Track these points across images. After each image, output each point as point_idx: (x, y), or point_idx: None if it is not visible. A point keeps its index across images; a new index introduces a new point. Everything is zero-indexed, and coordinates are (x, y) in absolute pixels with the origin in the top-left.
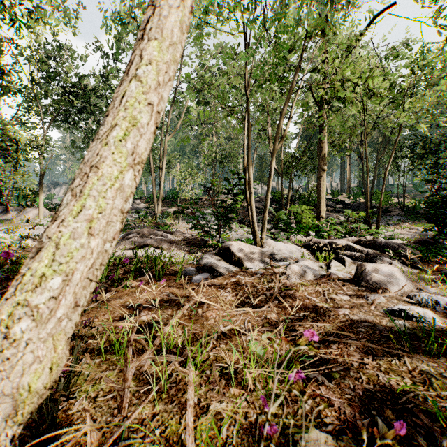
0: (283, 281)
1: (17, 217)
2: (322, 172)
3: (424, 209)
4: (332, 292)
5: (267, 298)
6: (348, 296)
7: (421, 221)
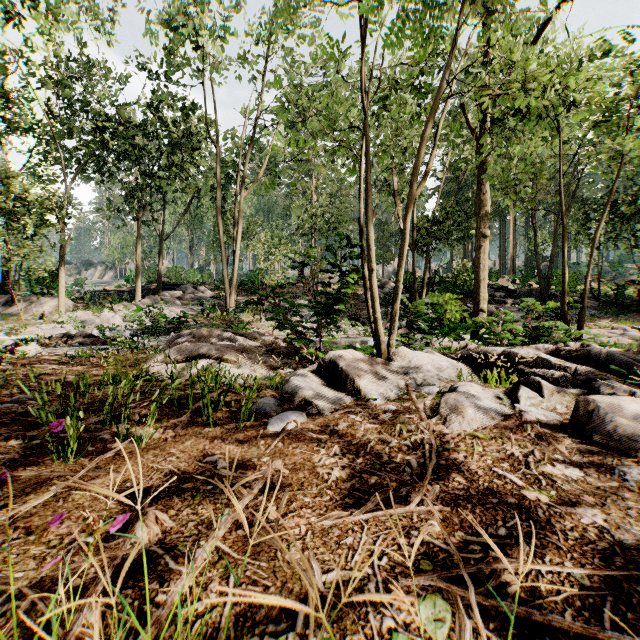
0: (437, 427)
1: (26, 311)
2: (482, 240)
3: (630, 299)
4: (541, 460)
5: (414, 473)
6: (578, 469)
7: (627, 317)
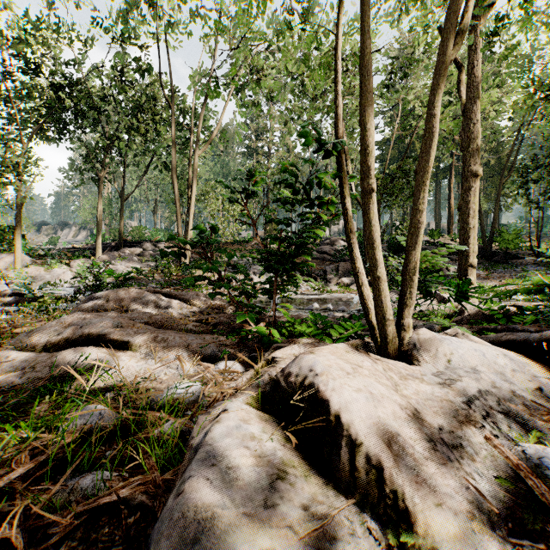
0: None
1: None
2: (471, 180)
3: None
4: None
5: None
6: None
7: None
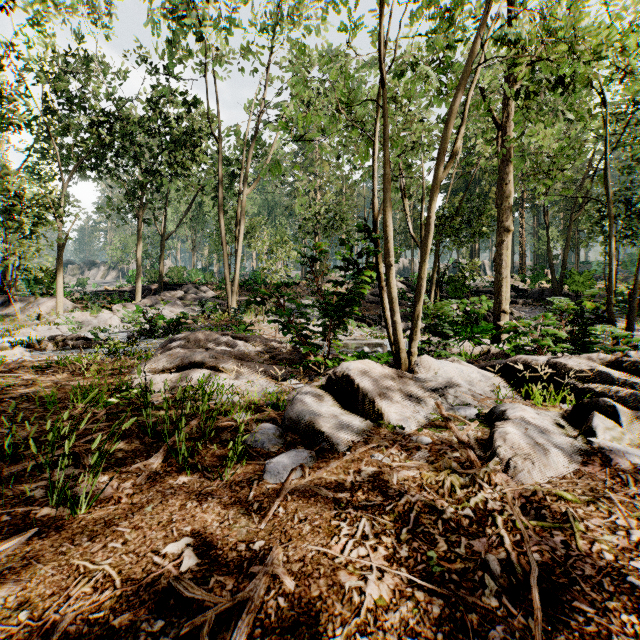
0: (498, 478)
1: (24, 312)
2: (504, 235)
3: None
4: None
5: (500, 587)
6: None
7: None
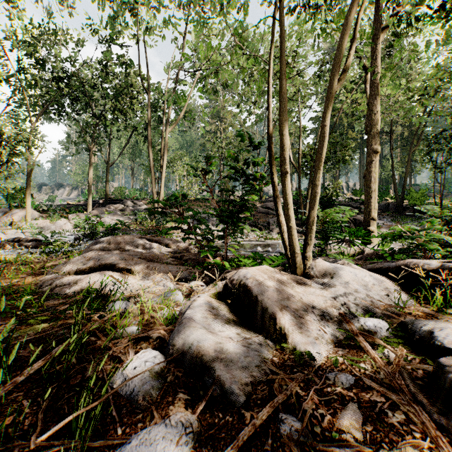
0: None
1: (1, 219)
2: (373, 155)
3: None
4: None
5: None
6: None
7: None
